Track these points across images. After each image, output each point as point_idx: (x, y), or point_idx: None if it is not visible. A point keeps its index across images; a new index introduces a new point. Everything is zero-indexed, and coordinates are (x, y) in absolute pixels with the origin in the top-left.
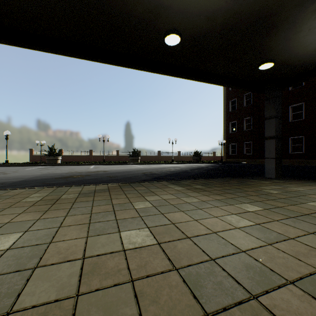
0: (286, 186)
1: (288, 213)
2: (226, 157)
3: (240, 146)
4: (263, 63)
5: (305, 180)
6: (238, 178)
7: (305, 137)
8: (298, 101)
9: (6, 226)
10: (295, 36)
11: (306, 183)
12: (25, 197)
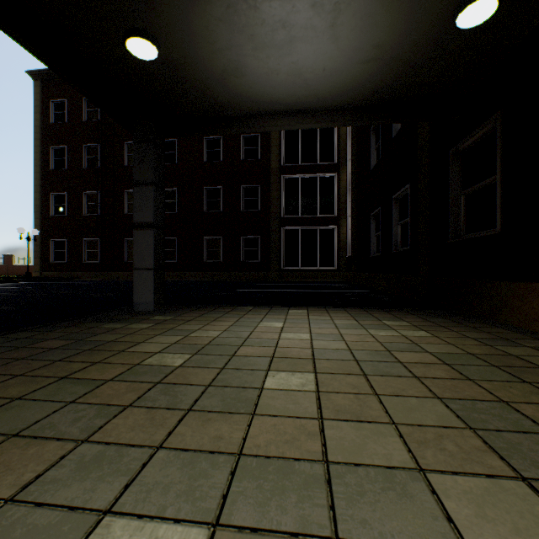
0: (187, 330)
1: (296, 501)
2: (43, 267)
3: (77, 245)
4: (138, 33)
5: (201, 308)
6: (69, 324)
7: (179, 238)
8: (171, 185)
9: None
10: (206, 1)
11: (210, 316)
12: None
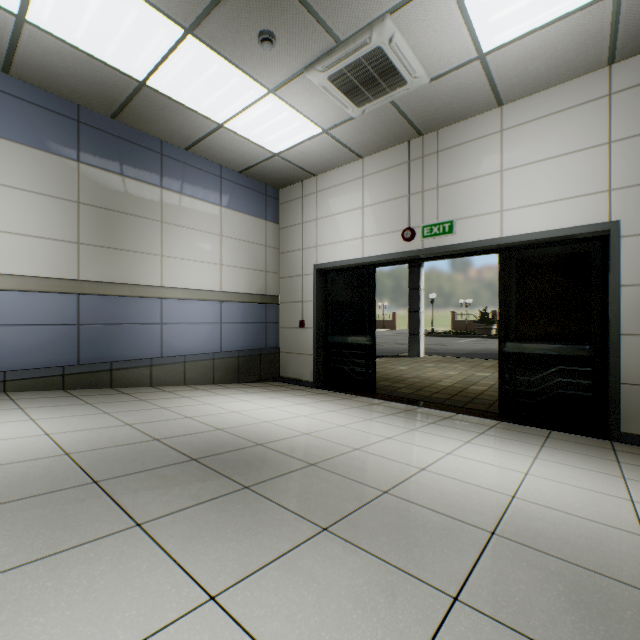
0: None
1: None
2: None
3: None
4: None
5: None
6: None
7: None
8: None
9: (482, 371)
10: None
11: None
12: (480, 363)
